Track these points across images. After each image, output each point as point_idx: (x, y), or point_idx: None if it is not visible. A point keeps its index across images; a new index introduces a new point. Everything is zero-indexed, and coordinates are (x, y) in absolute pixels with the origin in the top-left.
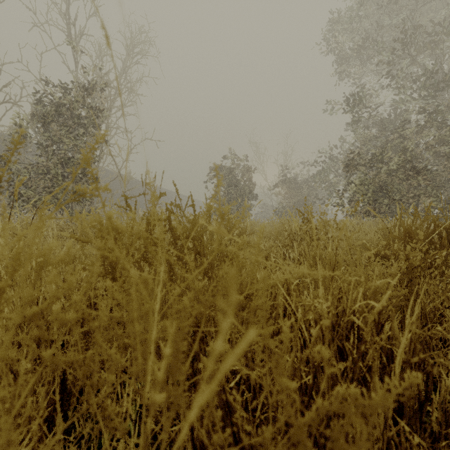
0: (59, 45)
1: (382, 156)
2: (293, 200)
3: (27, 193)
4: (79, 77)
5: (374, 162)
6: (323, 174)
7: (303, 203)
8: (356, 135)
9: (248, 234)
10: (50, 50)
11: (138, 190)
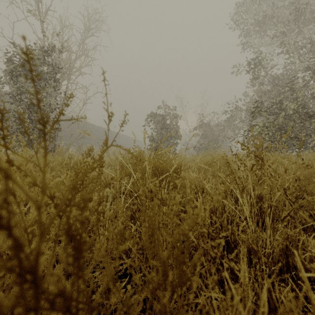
0: (27, 16)
1: (280, 104)
2: (208, 139)
3: (1, 133)
4: (44, 43)
5: (273, 109)
6: (230, 119)
7: (215, 141)
8: (257, 89)
9: (184, 169)
10: (20, 20)
11: (95, 132)
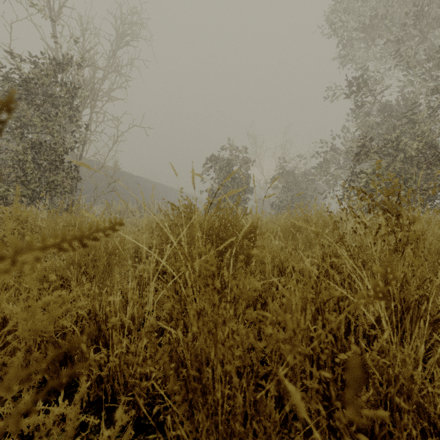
0: (31, 14)
1: (397, 142)
2: (291, 193)
3: None
4: (55, 53)
5: (387, 149)
6: (323, 166)
7: (301, 197)
8: (361, 122)
9: (261, 233)
10: (20, 20)
11: (132, 185)
